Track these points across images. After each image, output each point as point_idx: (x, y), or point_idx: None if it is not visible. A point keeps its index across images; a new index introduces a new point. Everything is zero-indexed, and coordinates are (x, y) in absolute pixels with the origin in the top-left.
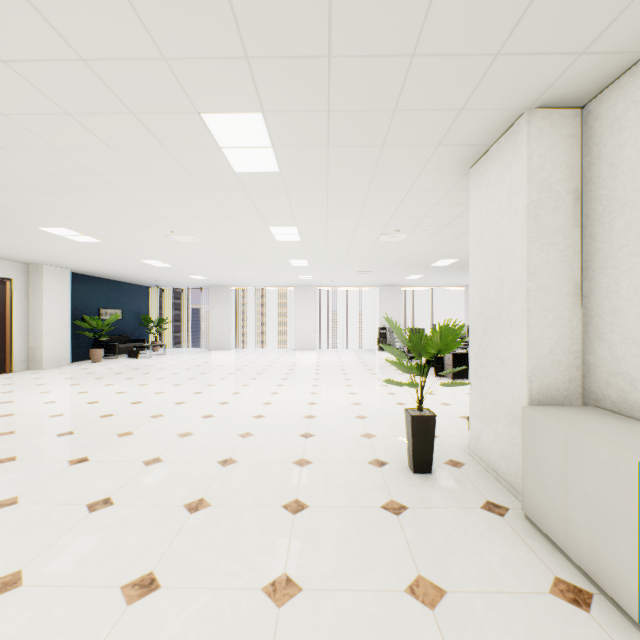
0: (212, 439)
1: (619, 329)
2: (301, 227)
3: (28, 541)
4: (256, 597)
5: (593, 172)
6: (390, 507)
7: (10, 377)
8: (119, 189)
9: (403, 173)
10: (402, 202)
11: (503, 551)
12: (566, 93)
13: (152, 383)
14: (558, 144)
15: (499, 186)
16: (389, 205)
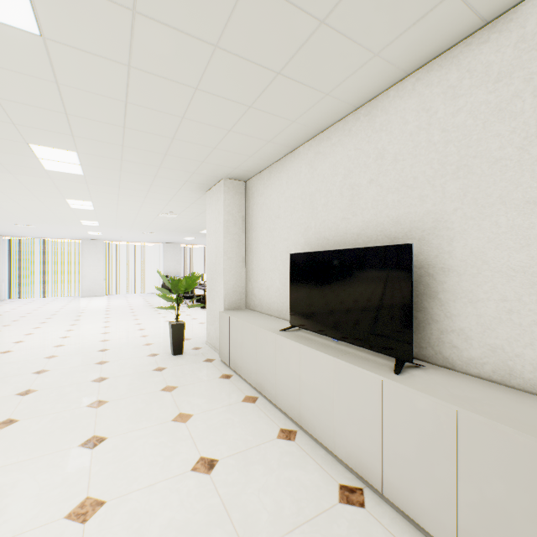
0: (20, 363)
1: (254, 277)
2: (96, 202)
3: None
4: (83, 409)
5: (248, 211)
6: (158, 369)
7: None
8: None
9: (170, 188)
10: (172, 199)
11: (207, 372)
12: (237, 177)
13: None
14: (236, 196)
15: (216, 207)
16: (164, 200)
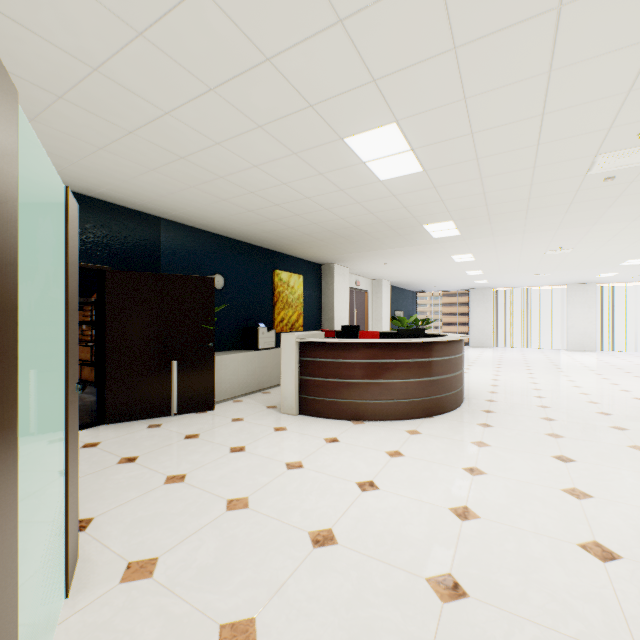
0: None
1: None
2: None
3: None
4: None
5: None
6: None
7: None
8: (591, 224)
9: None
10: None
11: None
12: None
13: (502, 370)
14: None
15: None
16: None
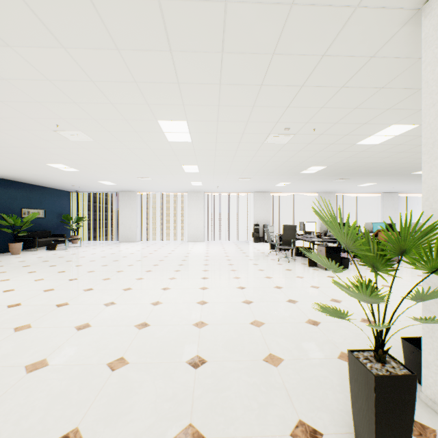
0: (68, 376)
1: None
2: (191, 122)
3: None
4: None
5: None
6: None
7: None
8: None
9: (330, 11)
10: (306, 81)
11: None
12: None
13: (49, 277)
14: None
15: None
16: (290, 86)
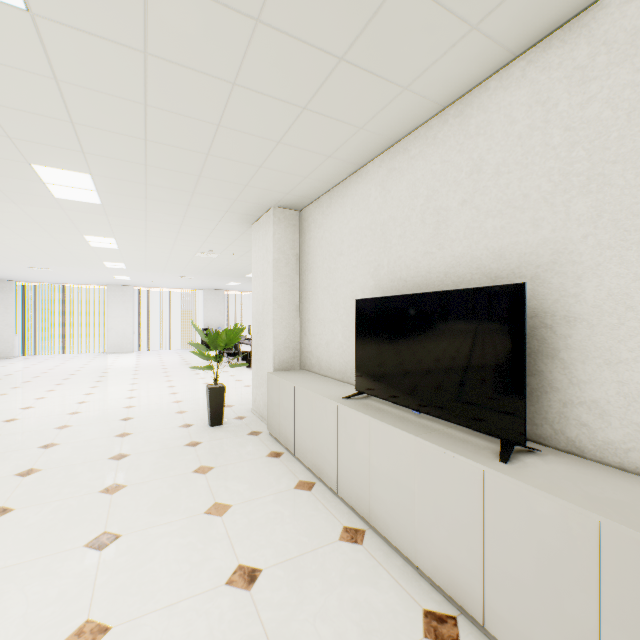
0: (25, 435)
1: (310, 329)
2: (120, 239)
3: None
4: (95, 495)
5: (303, 247)
6: (191, 444)
7: None
8: None
9: (207, 220)
10: (210, 235)
11: (251, 448)
12: (289, 205)
13: None
14: (289, 229)
15: (264, 244)
16: (200, 235)
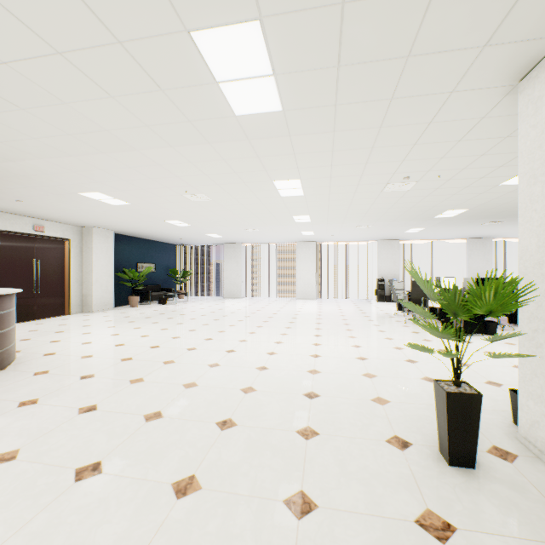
0: (214, 393)
1: None
2: (304, 179)
3: (1, 518)
4: None
5: None
6: (429, 524)
7: (67, 318)
8: (130, 147)
9: (427, 98)
10: (418, 140)
11: None
12: None
13: (172, 328)
14: None
15: None
16: (402, 145)
